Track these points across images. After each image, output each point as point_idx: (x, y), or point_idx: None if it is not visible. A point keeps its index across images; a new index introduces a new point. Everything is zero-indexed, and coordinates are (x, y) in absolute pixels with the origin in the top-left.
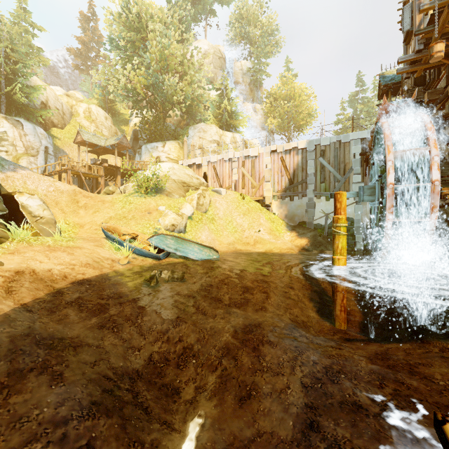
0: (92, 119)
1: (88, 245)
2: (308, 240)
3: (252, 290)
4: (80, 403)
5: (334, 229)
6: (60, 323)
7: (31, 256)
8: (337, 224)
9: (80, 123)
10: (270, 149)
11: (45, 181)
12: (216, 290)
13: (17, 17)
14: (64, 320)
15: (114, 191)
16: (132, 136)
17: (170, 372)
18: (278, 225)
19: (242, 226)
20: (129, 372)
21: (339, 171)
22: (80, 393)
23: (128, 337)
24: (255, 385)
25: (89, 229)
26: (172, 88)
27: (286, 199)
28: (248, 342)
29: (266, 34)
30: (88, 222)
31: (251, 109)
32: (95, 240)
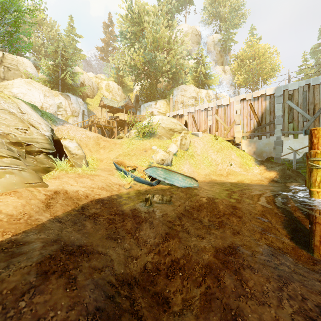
0: (110, 90)
1: (104, 174)
2: (277, 173)
3: (228, 215)
4: (87, 308)
5: (311, 163)
6: (80, 232)
7: (66, 181)
8: (315, 158)
9: (103, 93)
10: (240, 97)
11: (80, 131)
12: (197, 212)
13: (68, 32)
14: (82, 230)
15: (123, 137)
16: (134, 99)
17: (160, 281)
18: (247, 160)
19: (216, 161)
20: (128, 279)
21: (308, 111)
22: (88, 297)
23: (128, 247)
24: (240, 311)
25: (106, 162)
26: (161, 61)
27: (254, 138)
28: (229, 263)
29: (234, 10)
30: (105, 157)
31: (221, 70)
32: (109, 170)
